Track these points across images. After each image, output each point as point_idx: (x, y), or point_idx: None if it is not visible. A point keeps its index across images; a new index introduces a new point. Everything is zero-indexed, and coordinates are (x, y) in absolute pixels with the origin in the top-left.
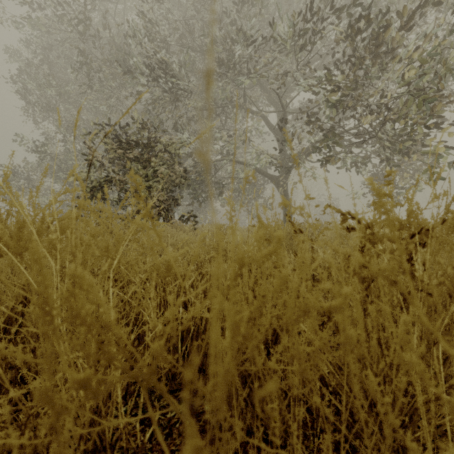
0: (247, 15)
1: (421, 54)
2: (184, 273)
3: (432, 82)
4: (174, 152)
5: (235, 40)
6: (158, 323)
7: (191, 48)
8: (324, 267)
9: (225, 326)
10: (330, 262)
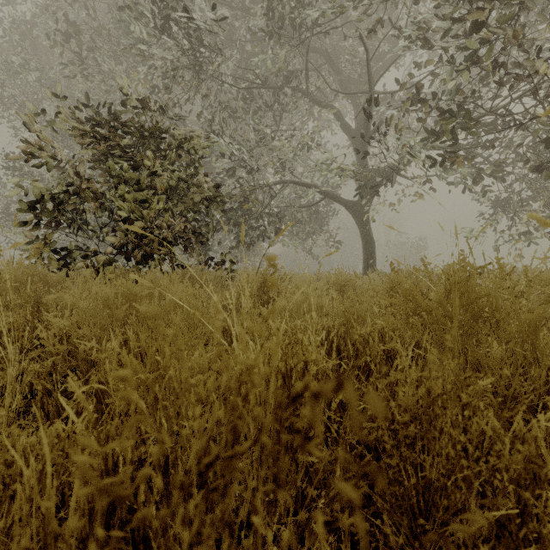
0: None
1: None
2: None
3: None
4: (195, 150)
5: None
6: None
7: (228, 5)
8: None
9: None
10: None
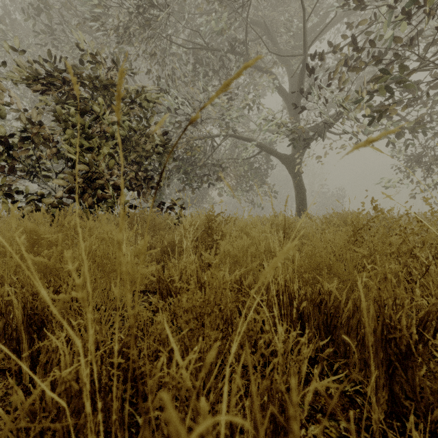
0: None
1: None
2: None
3: None
4: (146, 103)
5: None
6: None
7: None
8: None
9: None
10: None
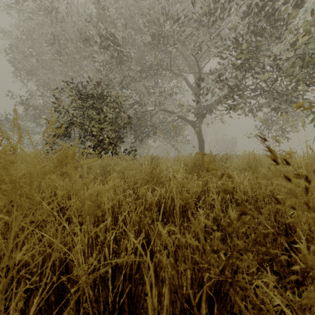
0: (173, 4)
1: (306, 26)
2: (120, 199)
3: (314, 47)
4: (120, 102)
5: (164, 21)
6: (81, 271)
7: (133, 28)
8: (243, 191)
9: (162, 276)
10: (249, 187)
